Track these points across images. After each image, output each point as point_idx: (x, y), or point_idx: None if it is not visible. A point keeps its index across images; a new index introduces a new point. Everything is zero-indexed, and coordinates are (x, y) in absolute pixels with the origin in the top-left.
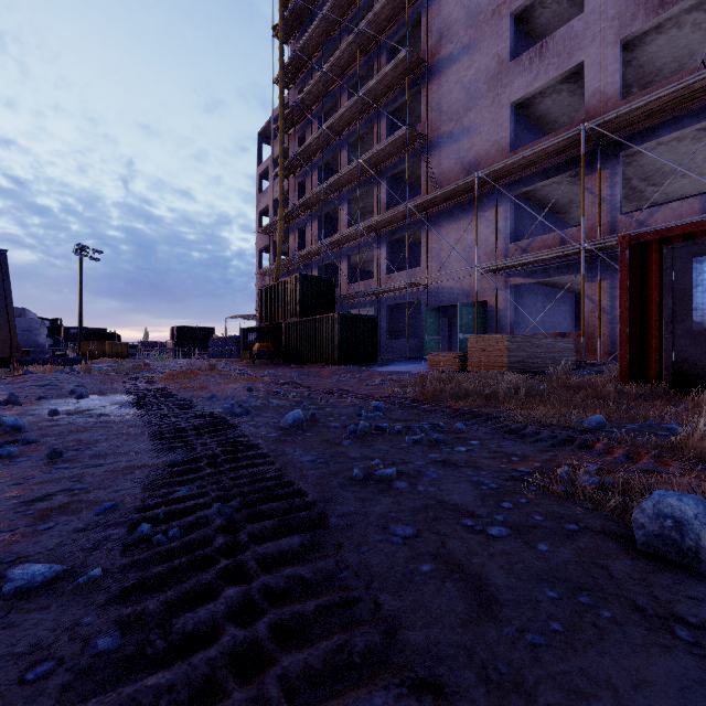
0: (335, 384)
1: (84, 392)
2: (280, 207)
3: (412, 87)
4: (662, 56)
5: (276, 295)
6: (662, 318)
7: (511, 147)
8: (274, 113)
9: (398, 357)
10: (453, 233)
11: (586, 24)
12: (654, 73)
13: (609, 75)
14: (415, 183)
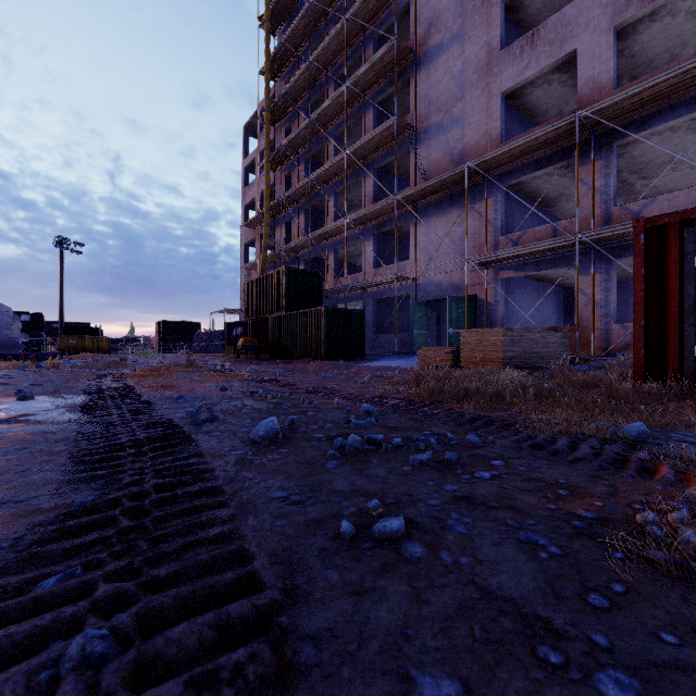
0: (321, 381)
1: (28, 392)
2: (266, 200)
3: (400, 78)
4: (654, 46)
5: (261, 288)
6: (682, 309)
7: (501, 137)
8: (260, 105)
9: (386, 352)
10: (442, 225)
11: (579, 11)
12: (646, 64)
13: (603, 63)
14: (403, 176)
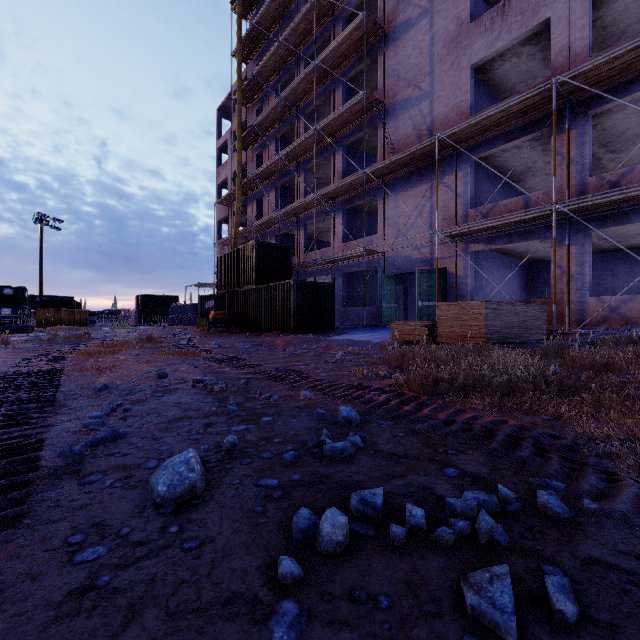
0: (288, 360)
1: None
2: (238, 177)
3: (368, 55)
4: (627, 16)
5: (232, 262)
6: None
7: (471, 110)
8: (233, 87)
9: (355, 325)
10: (411, 199)
11: None
12: (616, 36)
13: (578, 30)
14: (370, 154)
